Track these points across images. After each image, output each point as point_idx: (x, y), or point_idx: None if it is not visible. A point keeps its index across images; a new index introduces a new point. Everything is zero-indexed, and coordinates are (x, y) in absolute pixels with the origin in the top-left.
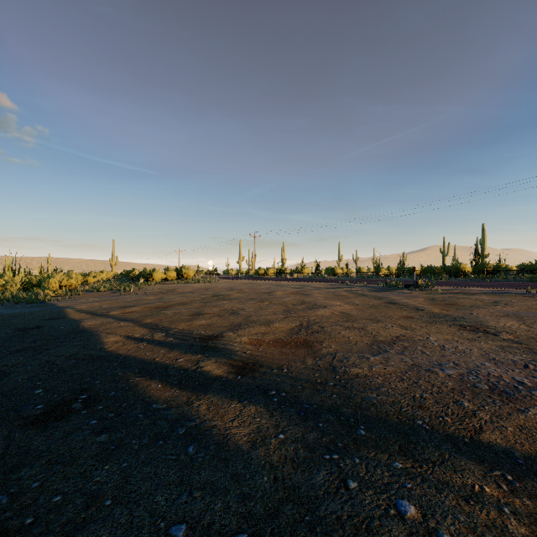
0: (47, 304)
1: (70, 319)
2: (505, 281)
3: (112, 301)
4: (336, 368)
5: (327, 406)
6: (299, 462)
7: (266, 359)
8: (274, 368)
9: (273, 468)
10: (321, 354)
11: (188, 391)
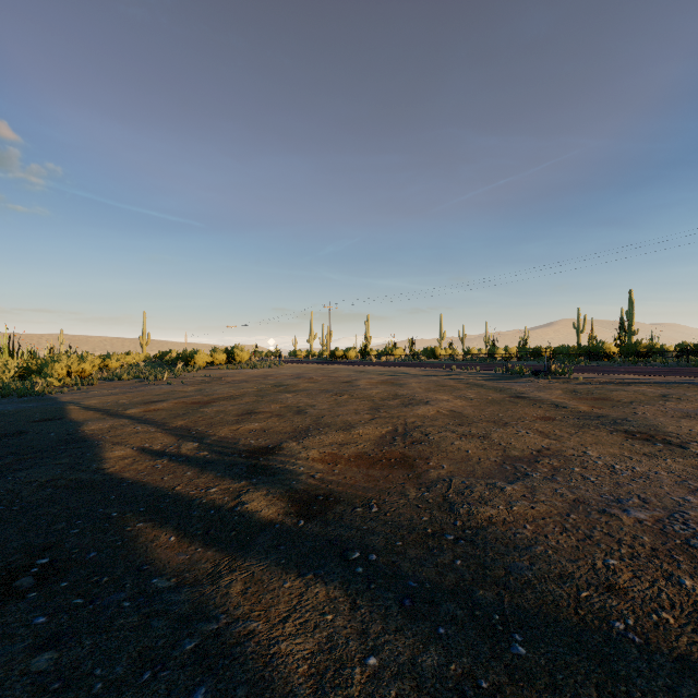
0: (45, 399)
1: (70, 420)
2: (664, 366)
3: (136, 394)
4: (454, 506)
5: (449, 585)
6: None
7: (345, 488)
8: (358, 506)
9: None
10: (429, 480)
11: (217, 550)
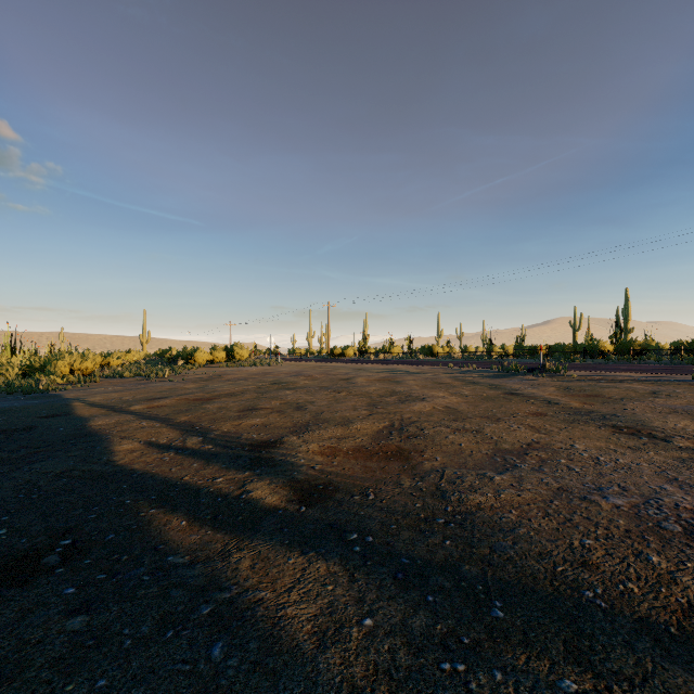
0: (50, 395)
1: (76, 416)
2: (658, 364)
3: (138, 391)
4: (446, 494)
5: (438, 561)
6: (400, 679)
7: (343, 478)
8: (355, 494)
9: (354, 693)
10: (423, 471)
11: (225, 533)
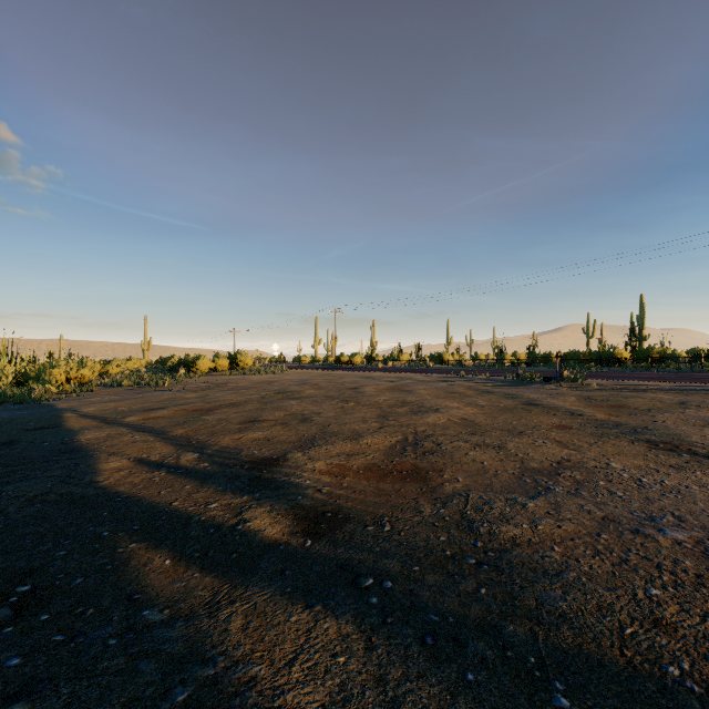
0: (42, 406)
1: (66, 428)
2: (678, 372)
3: (135, 401)
4: (473, 525)
5: (474, 618)
6: None
7: (354, 504)
8: (369, 524)
9: None
10: (444, 494)
11: (215, 576)
